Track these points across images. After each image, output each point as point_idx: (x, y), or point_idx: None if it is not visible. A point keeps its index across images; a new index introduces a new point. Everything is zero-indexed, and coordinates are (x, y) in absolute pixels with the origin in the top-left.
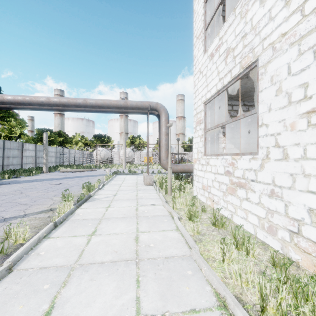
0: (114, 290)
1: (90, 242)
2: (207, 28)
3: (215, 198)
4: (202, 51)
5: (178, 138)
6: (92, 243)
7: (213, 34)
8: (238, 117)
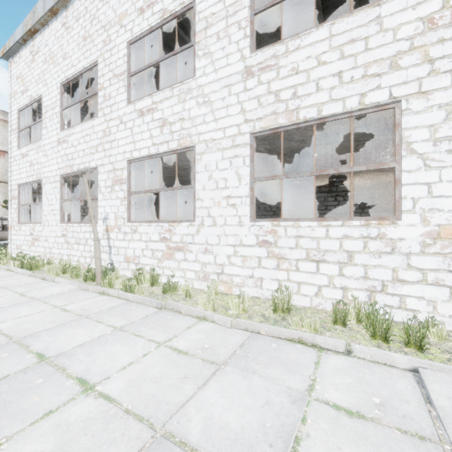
0: None
1: None
2: (21, 131)
3: (25, 252)
4: (16, 144)
5: None
6: None
7: (30, 129)
8: (36, 203)
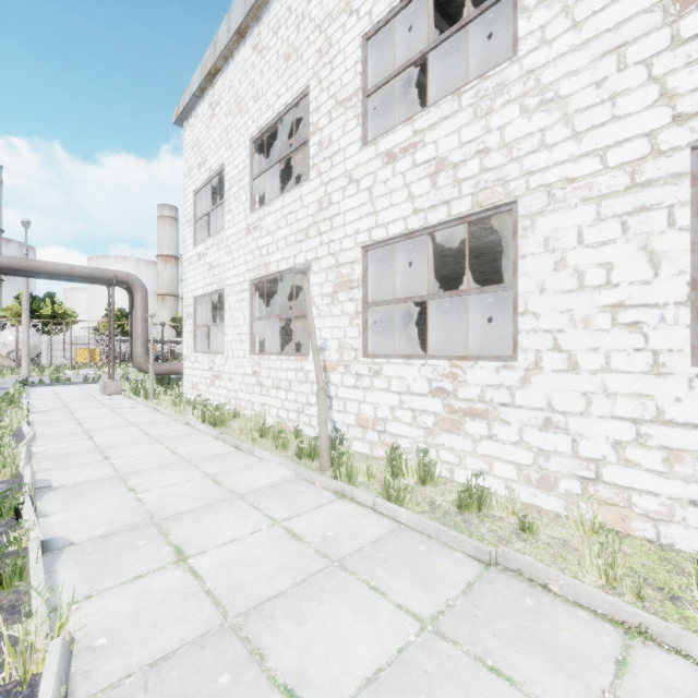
0: (125, 430)
1: (84, 426)
2: (197, 222)
3: (202, 394)
4: (192, 241)
5: (163, 322)
6: (87, 426)
7: (206, 218)
8: (217, 324)
